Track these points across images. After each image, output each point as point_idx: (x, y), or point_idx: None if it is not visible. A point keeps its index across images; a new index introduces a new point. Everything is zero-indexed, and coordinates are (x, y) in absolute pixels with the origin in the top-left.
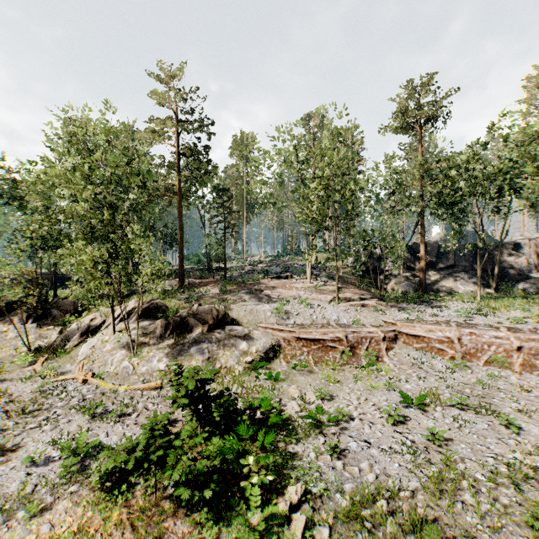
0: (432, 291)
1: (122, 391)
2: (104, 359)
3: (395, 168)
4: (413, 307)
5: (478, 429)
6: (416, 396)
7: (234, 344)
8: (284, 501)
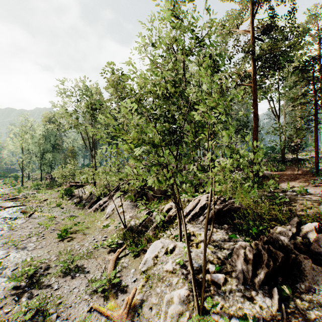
0: None
1: None
2: (161, 287)
3: None
4: None
5: None
6: None
7: None
8: None
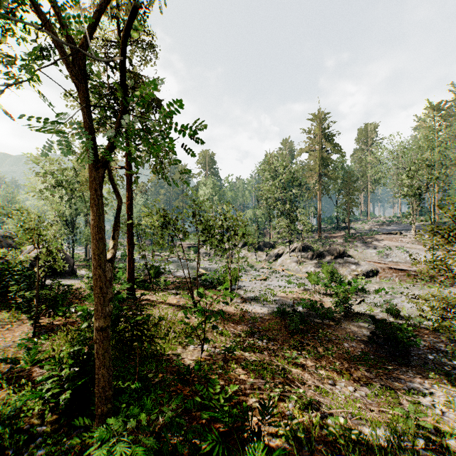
0: None
1: (297, 275)
2: (287, 265)
3: None
4: None
5: None
6: None
7: (348, 266)
8: (354, 298)
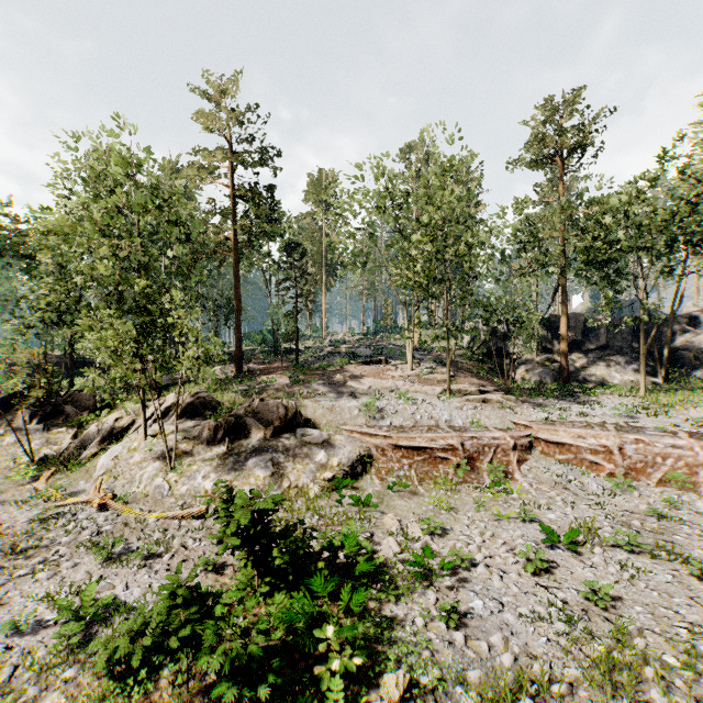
0: (577, 381)
1: (152, 520)
2: (130, 474)
3: (526, 215)
4: (552, 403)
5: (658, 583)
6: (563, 530)
7: (308, 453)
8: (378, 700)
